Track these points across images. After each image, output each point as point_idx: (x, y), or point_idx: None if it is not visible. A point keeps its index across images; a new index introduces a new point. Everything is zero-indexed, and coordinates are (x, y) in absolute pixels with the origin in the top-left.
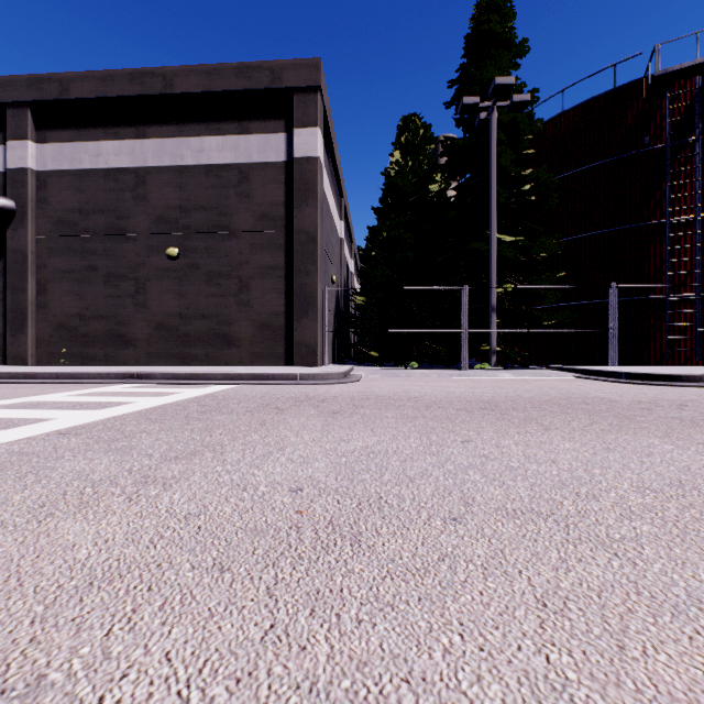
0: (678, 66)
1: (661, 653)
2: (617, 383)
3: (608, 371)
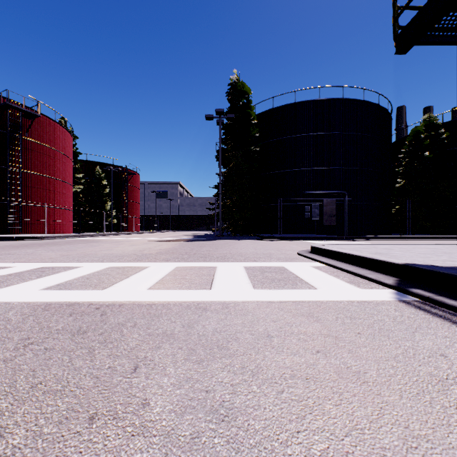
0: (17, 106)
1: (102, 248)
2: (15, 241)
3: (5, 236)
